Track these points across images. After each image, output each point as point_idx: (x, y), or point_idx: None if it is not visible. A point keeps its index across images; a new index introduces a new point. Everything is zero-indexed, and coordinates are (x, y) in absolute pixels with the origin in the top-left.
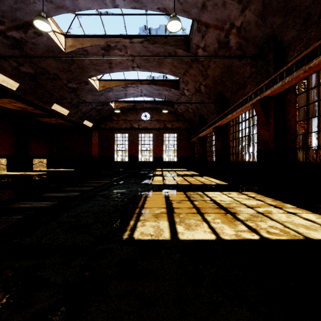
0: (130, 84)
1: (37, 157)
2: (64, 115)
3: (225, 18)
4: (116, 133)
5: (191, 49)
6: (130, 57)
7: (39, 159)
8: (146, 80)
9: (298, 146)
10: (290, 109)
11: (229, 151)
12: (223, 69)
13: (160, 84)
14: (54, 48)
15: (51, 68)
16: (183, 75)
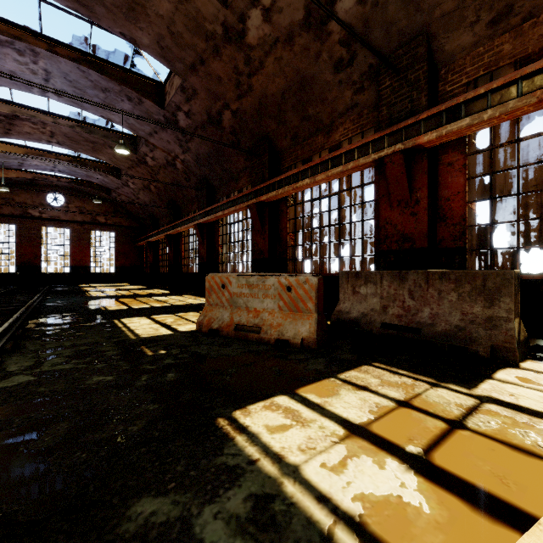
0: (36, 154)
1: None
2: None
3: (171, 149)
4: None
5: (139, 153)
6: (70, 166)
7: None
8: (66, 155)
9: (220, 262)
10: (216, 235)
11: (182, 262)
12: (174, 181)
13: (91, 165)
14: None
15: None
16: (128, 169)
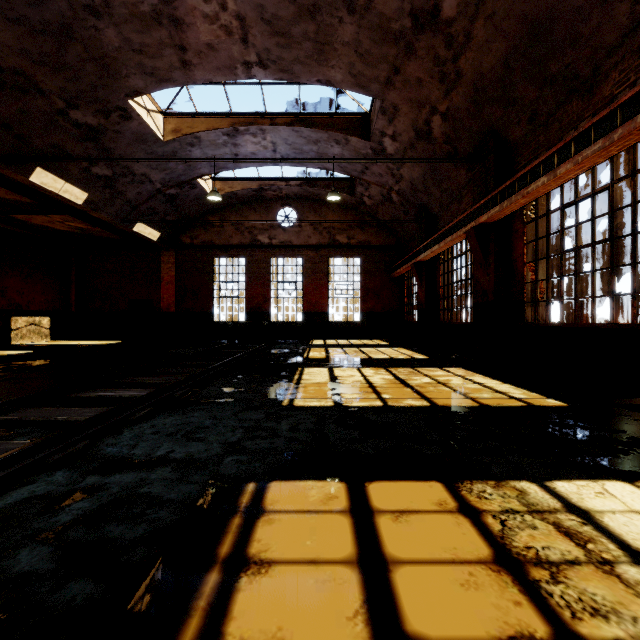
0: (245, 123)
1: (23, 313)
2: (77, 205)
3: None
4: (218, 255)
5: None
6: None
7: (29, 317)
8: (285, 114)
9: None
10: None
11: (522, 293)
12: (518, 39)
13: (321, 123)
14: None
15: (1, 50)
16: (386, 88)
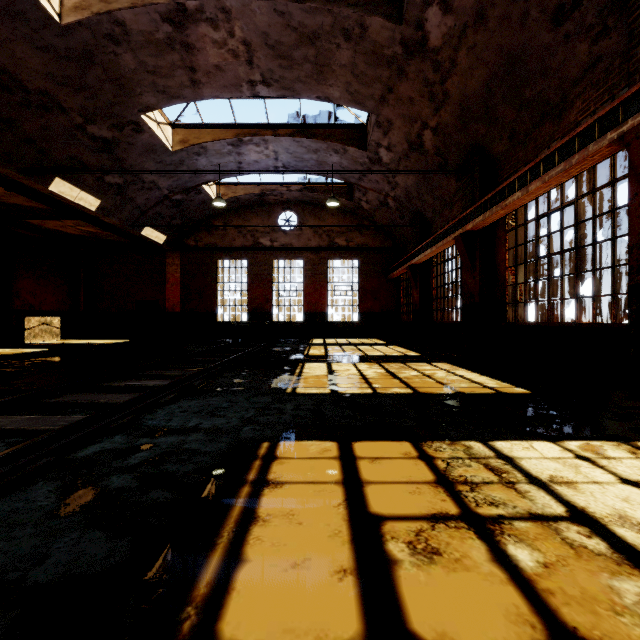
0: (249, 134)
1: (35, 313)
2: (90, 211)
3: None
4: (221, 258)
5: (409, 10)
6: None
7: (41, 317)
8: (286, 126)
9: None
10: None
11: (504, 295)
12: (497, 67)
13: (320, 134)
14: (24, 5)
15: (29, 75)
16: (380, 105)
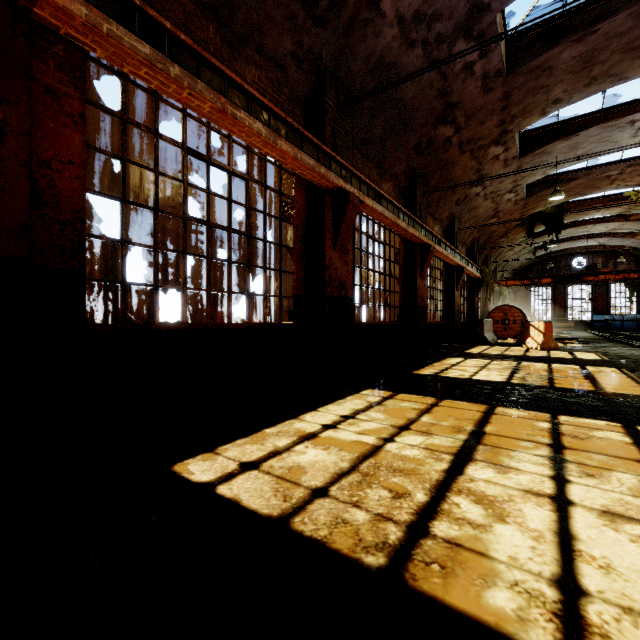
0: None
1: None
2: None
3: None
4: None
5: None
6: None
7: None
8: None
9: None
10: None
11: (84, 256)
12: None
13: None
14: None
15: None
16: None
